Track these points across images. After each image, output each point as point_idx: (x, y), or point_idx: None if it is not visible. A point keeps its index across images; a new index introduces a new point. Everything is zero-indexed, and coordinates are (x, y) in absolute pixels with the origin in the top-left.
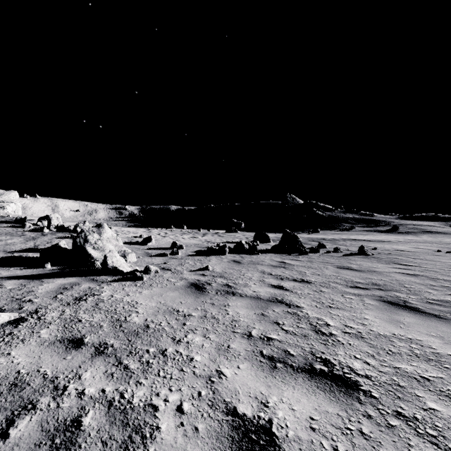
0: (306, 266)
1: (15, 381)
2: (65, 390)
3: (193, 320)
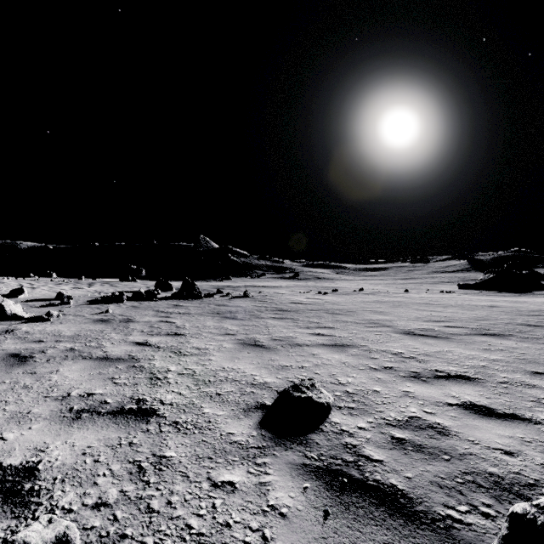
0: (195, 306)
1: (25, 349)
2: (56, 347)
3: (108, 331)
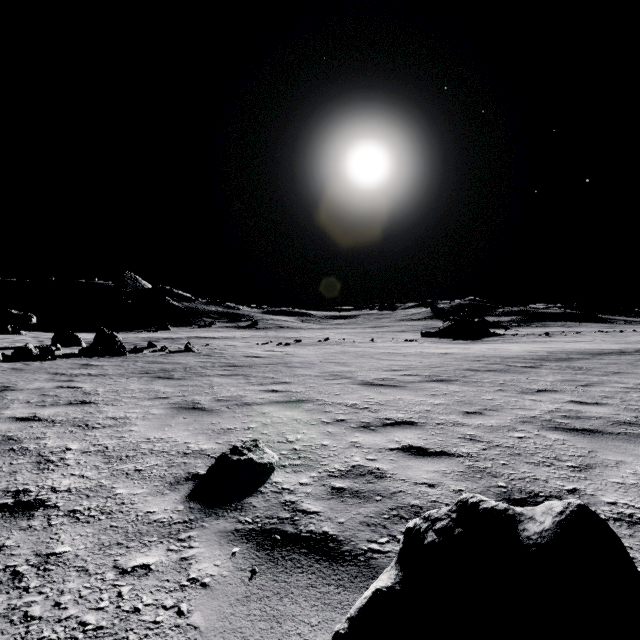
0: (114, 365)
1: None
2: None
3: None
